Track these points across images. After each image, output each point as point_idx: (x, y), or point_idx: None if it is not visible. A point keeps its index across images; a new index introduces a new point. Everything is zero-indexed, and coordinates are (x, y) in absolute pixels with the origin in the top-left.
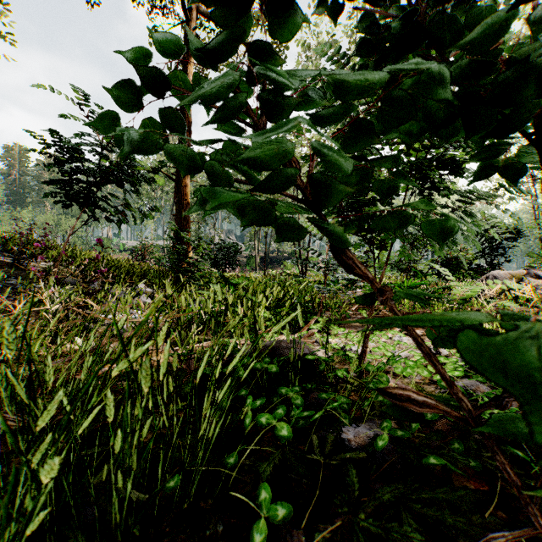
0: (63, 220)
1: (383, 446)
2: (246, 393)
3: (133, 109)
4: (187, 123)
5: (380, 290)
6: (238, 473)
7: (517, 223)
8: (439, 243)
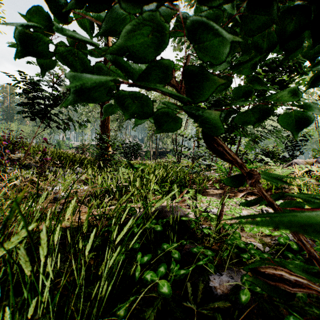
0: (35, 129)
1: (246, 301)
2: (139, 246)
3: (50, 34)
4: None
5: (250, 173)
6: (129, 317)
7: (307, 131)
8: (293, 133)
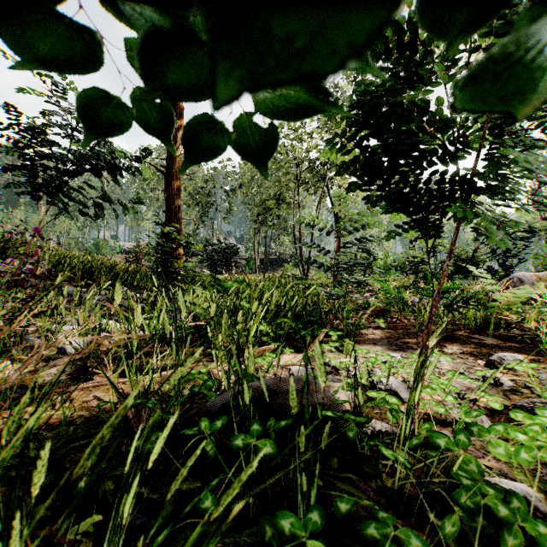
0: (56, 221)
1: None
2: (213, 505)
3: None
4: (178, 110)
5: None
6: None
7: (531, 223)
8: None
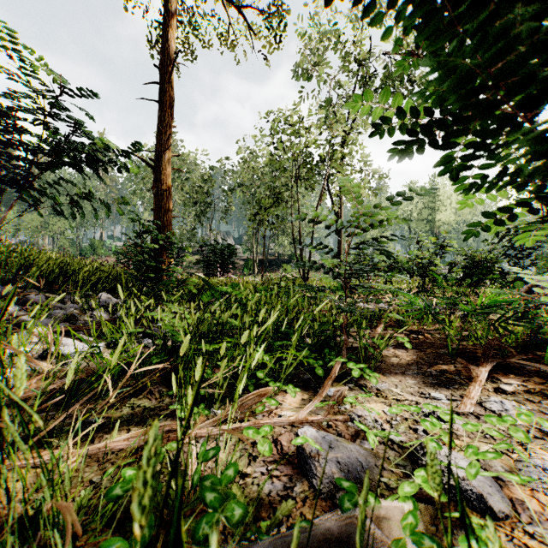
0: (50, 221)
1: None
2: None
3: None
4: (168, 98)
5: None
6: None
7: None
8: None
